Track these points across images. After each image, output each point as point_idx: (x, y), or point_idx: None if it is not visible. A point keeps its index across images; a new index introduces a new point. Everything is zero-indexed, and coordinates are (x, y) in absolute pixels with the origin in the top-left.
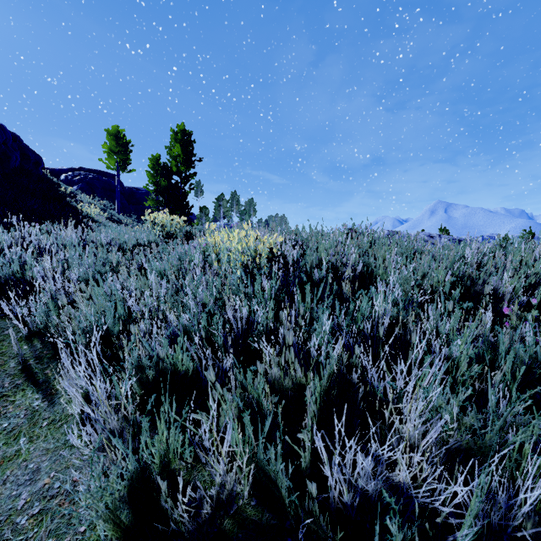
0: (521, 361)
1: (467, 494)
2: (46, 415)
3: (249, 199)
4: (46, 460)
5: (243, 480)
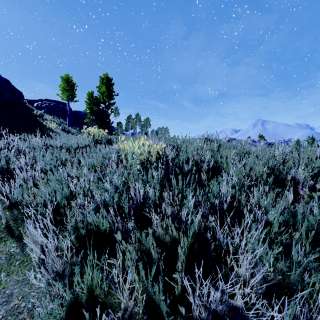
0: (311, 224)
1: (278, 311)
2: (18, 257)
3: (146, 118)
4: (16, 288)
5: (139, 303)
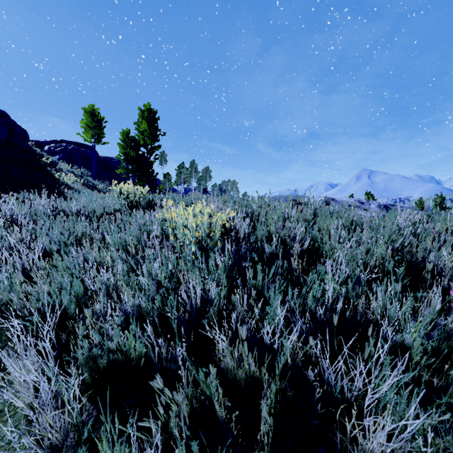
0: None
1: None
2: None
3: (206, 167)
4: None
5: None
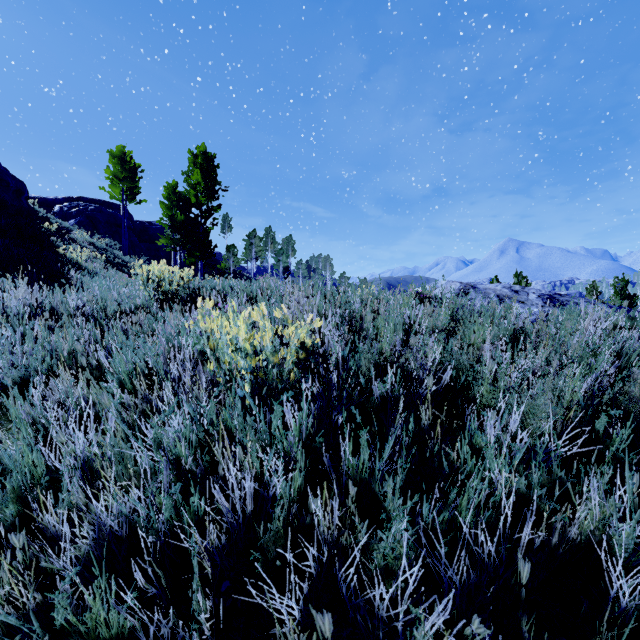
0: None
1: None
2: None
3: (287, 237)
4: None
5: None
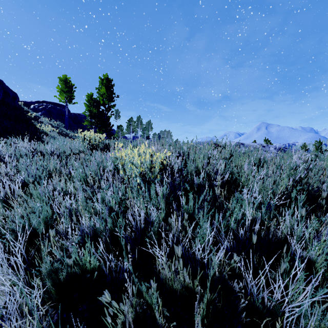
0: None
1: None
2: None
3: (148, 121)
4: None
5: None
